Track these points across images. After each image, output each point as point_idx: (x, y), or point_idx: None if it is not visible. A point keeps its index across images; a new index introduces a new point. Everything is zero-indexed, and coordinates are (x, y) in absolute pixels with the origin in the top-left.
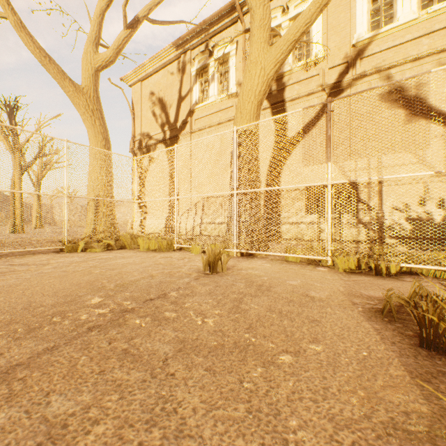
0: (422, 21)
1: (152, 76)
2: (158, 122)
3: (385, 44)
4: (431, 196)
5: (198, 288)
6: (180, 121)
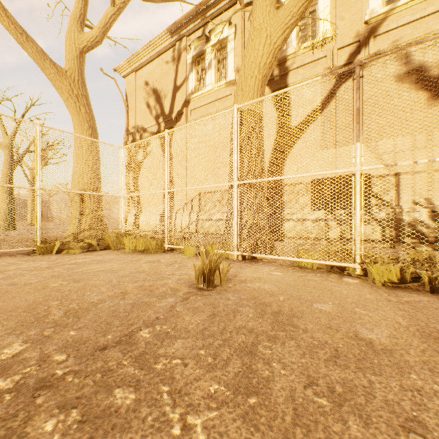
0: None
1: (147, 66)
2: (152, 114)
3: (402, 18)
4: None
5: (185, 320)
6: (175, 112)
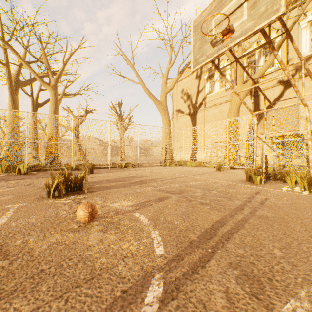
0: None
1: (183, 80)
2: (186, 104)
3: None
4: None
5: (216, 172)
6: (198, 103)
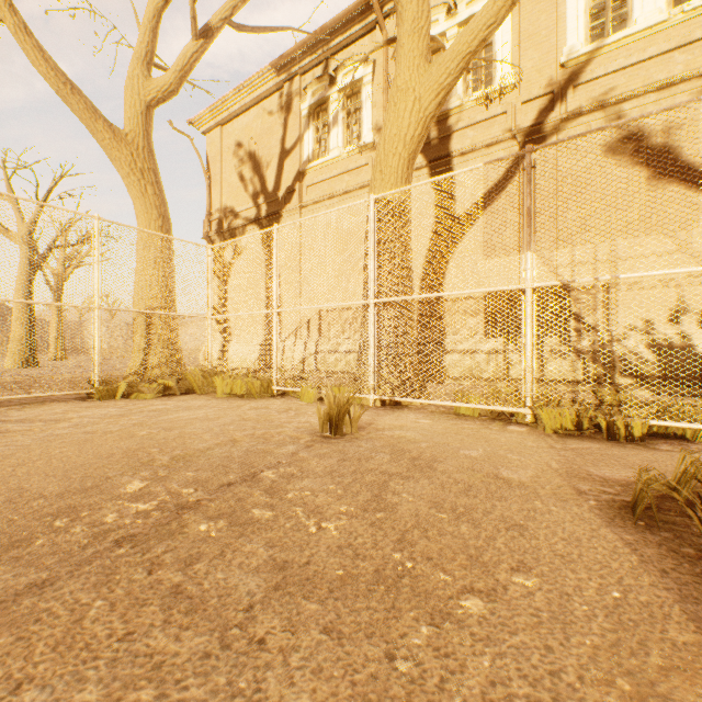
0: (675, 26)
1: (239, 117)
2: (248, 191)
3: (613, 62)
4: (689, 309)
5: (311, 464)
6: (284, 189)
